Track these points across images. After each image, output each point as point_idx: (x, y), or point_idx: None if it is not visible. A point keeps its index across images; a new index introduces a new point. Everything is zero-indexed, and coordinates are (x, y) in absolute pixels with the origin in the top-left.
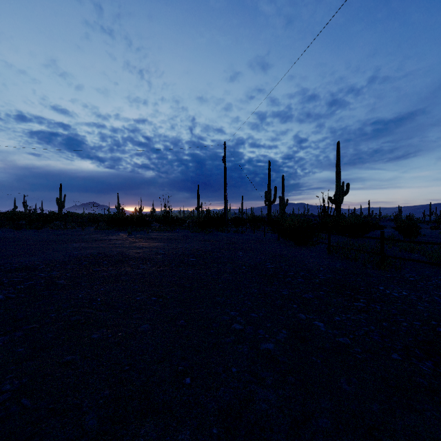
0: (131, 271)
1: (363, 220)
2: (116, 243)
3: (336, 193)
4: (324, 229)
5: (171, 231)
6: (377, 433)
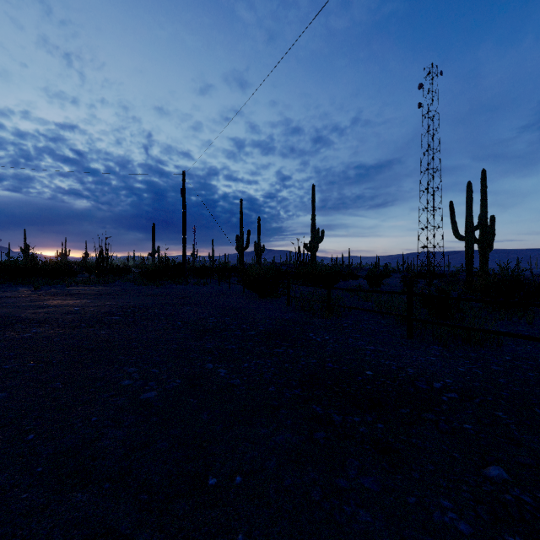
0: (14, 337)
1: (337, 270)
2: (6, 302)
3: (311, 240)
4: (299, 280)
5: (106, 284)
6: (206, 444)
